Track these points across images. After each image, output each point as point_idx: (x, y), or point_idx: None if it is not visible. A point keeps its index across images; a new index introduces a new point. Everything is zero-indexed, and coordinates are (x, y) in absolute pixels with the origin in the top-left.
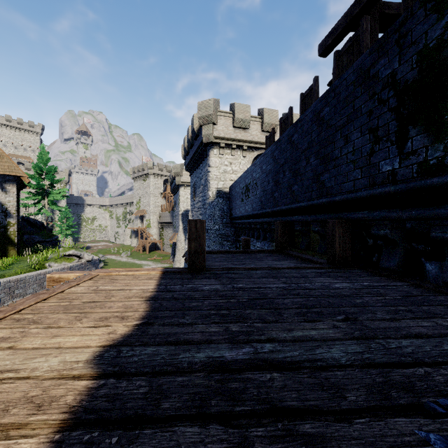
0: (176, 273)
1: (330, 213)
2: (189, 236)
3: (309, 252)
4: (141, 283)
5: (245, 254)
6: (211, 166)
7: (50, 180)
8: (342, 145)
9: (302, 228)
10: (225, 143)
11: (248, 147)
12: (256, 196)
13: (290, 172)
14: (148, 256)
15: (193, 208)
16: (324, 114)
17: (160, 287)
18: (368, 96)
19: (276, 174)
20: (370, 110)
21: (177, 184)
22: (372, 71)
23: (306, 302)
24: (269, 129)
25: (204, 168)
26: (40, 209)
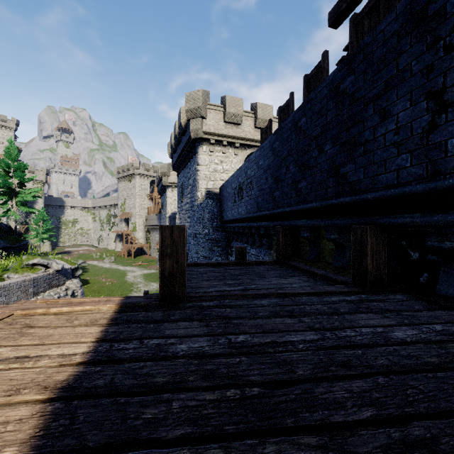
0: (140, 307)
1: (354, 216)
2: (161, 251)
3: (319, 264)
4: (70, 337)
5: (240, 267)
6: (199, 164)
7: (18, 178)
8: (377, 123)
9: (310, 235)
10: (215, 139)
11: (241, 144)
12: (251, 196)
13: (296, 166)
14: (133, 261)
15: (181, 211)
16: (346, 85)
17: (100, 347)
18: (425, 46)
19: (276, 170)
20: (429, 66)
21: (164, 185)
22: (433, 6)
23: (380, 396)
24: (262, 126)
25: (193, 166)
26: (7, 211)
